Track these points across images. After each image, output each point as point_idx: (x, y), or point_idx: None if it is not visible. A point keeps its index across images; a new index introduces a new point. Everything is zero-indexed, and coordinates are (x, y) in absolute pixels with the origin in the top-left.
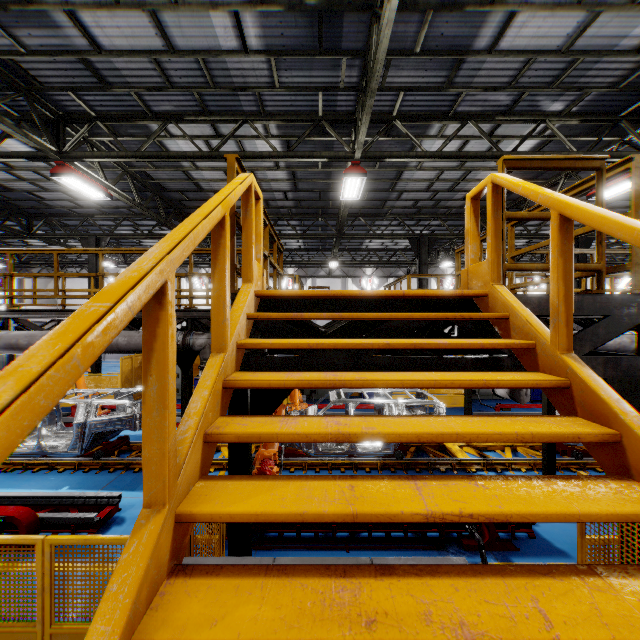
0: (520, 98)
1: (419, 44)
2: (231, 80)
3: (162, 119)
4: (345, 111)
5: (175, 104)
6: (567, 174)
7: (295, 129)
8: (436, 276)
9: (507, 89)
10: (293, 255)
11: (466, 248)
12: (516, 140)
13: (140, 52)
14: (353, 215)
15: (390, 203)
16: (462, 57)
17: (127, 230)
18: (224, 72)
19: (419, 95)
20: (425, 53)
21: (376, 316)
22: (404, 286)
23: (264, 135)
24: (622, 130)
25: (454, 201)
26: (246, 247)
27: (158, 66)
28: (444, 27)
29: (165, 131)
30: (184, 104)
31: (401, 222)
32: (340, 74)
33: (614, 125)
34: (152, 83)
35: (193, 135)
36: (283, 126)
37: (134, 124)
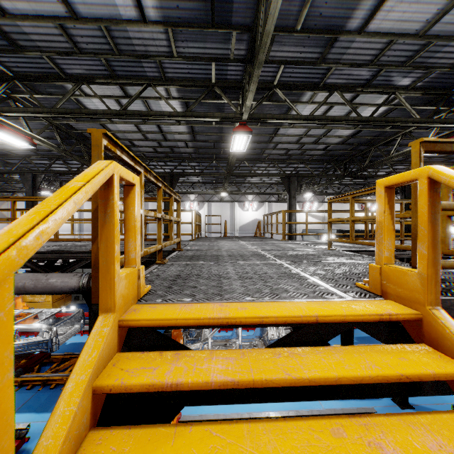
0: (378, 74)
1: (300, 22)
2: (134, 48)
3: (75, 80)
4: (234, 79)
5: (86, 68)
6: (403, 133)
7: (192, 93)
8: (305, 211)
9: (369, 66)
10: (194, 186)
11: (377, 242)
12: (369, 107)
13: (44, 17)
14: (239, 159)
15: (268, 151)
16: (336, 36)
17: (61, 167)
18: (127, 40)
19: (296, 68)
20: (305, 31)
21: (288, 382)
22: (276, 208)
23: (166, 97)
24: (450, 102)
25: (316, 151)
26: (105, 263)
27: (64, 32)
28: (323, 7)
29: (80, 91)
30: (94, 68)
31: (275, 165)
32: (230, 47)
33: (448, 98)
34: (61, 48)
35: (105, 95)
36: (182, 90)
37: (51, 84)
